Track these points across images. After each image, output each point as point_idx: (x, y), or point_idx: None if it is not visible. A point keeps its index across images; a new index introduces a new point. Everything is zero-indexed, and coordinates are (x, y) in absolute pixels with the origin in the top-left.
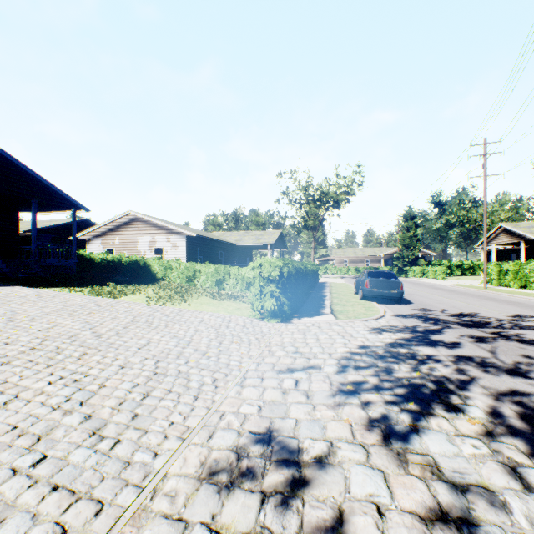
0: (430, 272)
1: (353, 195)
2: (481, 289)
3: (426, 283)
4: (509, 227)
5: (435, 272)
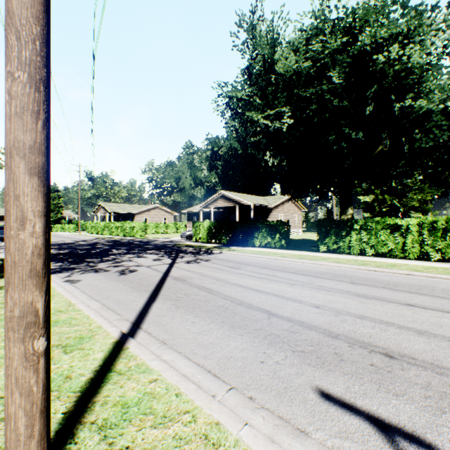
0: (68, 228)
1: (1, 169)
2: (77, 235)
3: (57, 234)
4: (103, 205)
5: (70, 228)
